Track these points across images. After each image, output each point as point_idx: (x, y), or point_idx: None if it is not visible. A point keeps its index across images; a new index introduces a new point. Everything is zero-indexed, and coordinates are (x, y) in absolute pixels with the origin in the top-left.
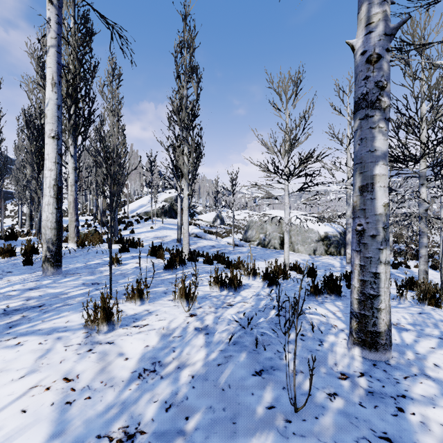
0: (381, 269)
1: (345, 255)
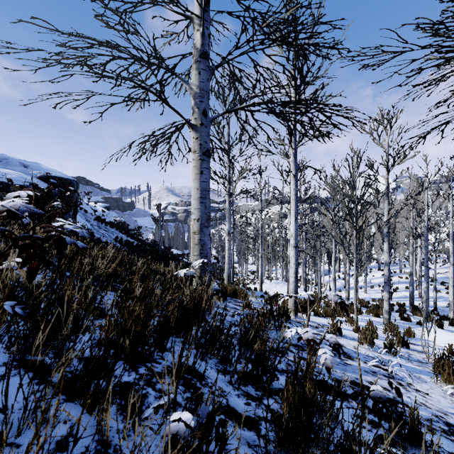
0: None
1: None
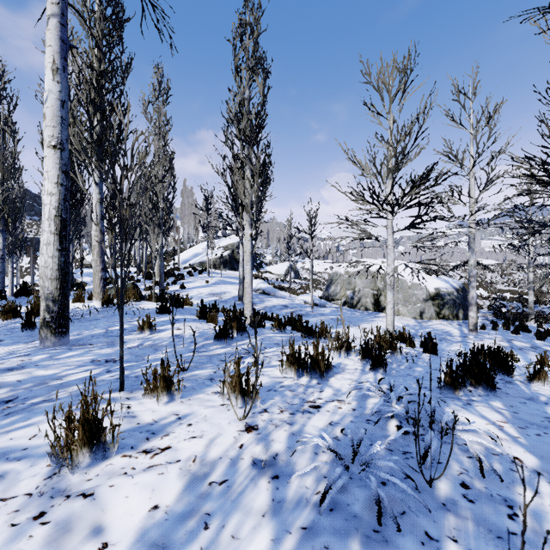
0: None
1: (464, 319)
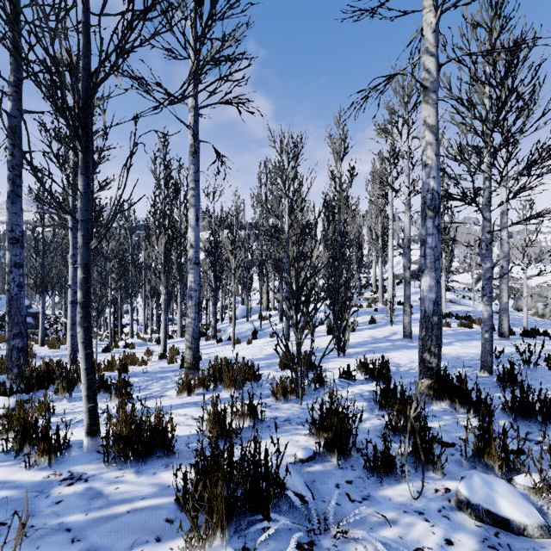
0: (504, 318)
1: None
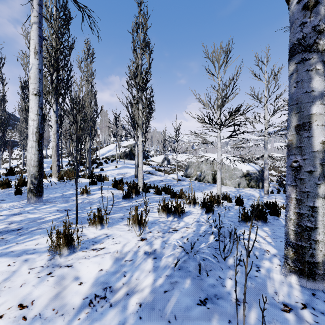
0: (318, 203)
1: (262, 187)
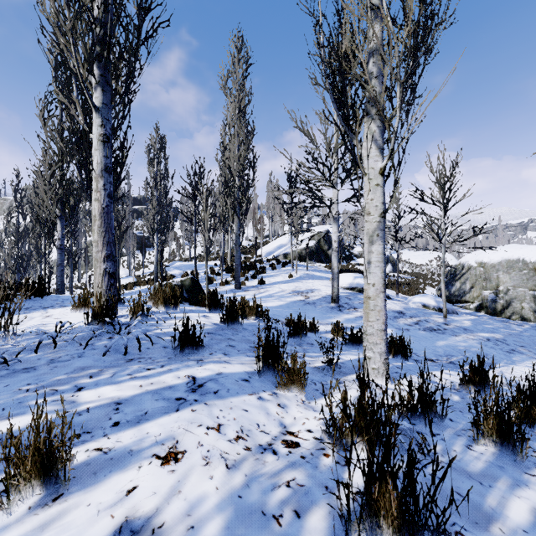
0: None
1: None
